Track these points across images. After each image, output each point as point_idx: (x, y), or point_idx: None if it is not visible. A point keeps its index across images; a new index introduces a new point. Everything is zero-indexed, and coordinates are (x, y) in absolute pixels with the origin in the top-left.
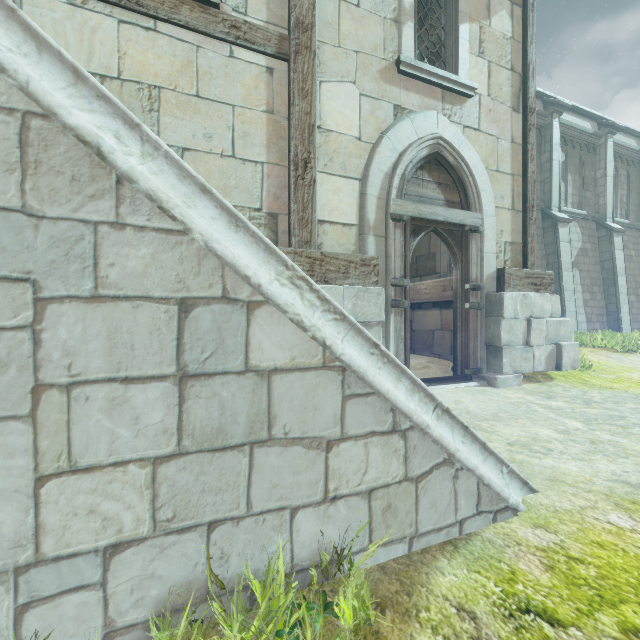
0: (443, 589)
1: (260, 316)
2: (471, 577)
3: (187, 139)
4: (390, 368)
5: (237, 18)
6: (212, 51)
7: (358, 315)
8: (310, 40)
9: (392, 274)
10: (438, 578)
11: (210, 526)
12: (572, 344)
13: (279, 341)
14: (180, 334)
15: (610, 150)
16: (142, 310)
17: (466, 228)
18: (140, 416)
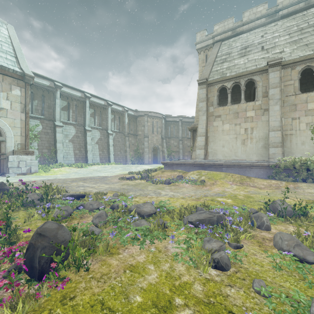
0: None
1: None
2: None
3: None
4: None
5: None
6: None
7: None
8: None
9: None
10: None
11: None
12: (35, 166)
13: None
14: None
15: (110, 110)
16: None
17: None
18: None
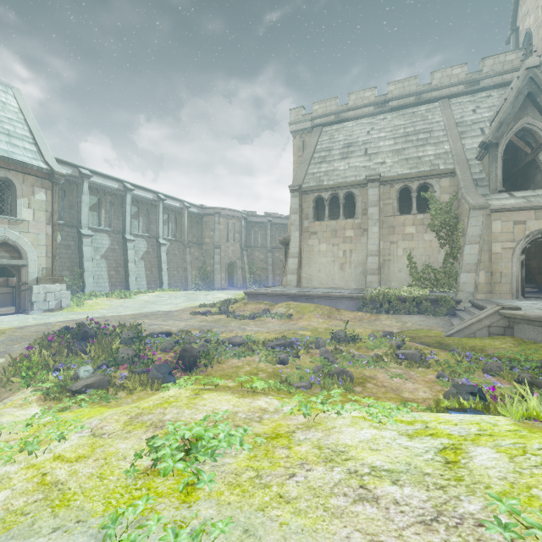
0: None
1: None
2: None
3: None
4: None
5: None
6: None
7: None
8: None
9: None
10: None
11: None
12: (67, 299)
13: None
14: None
15: (162, 208)
16: None
17: (20, 265)
18: None
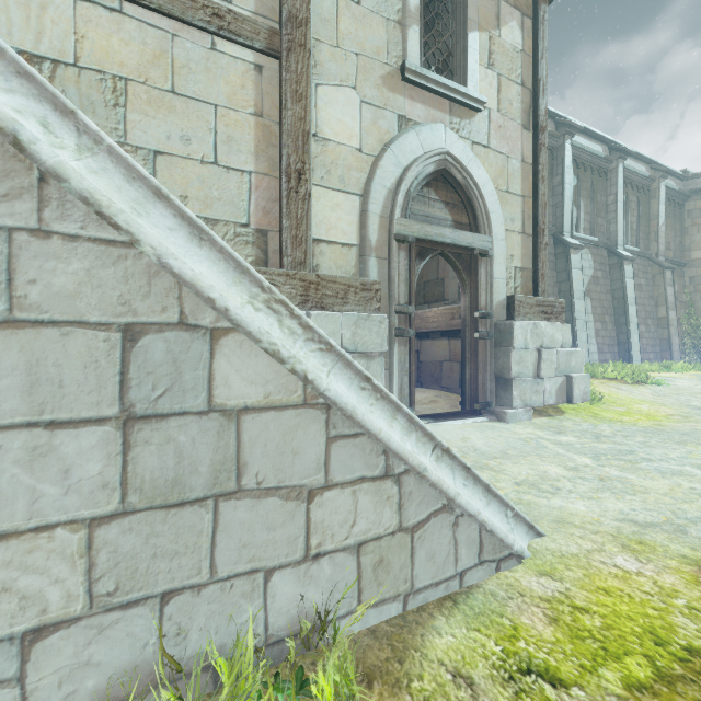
0: (439, 652)
1: (227, 346)
2: (470, 636)
3: (160, 141)
4: (384, 404)
5: (220, 6)
6: (190, 41)
7: (358, 345)
8: (305, 37)
9: (396, 300)
10: (434, 640)
11: (164, 597)
12: (583, 376)
13: (250, 375)
14: (124, 367)
15: (621, 175)
16: (74, 338)
17: (475, 252)
18: (71, 468)
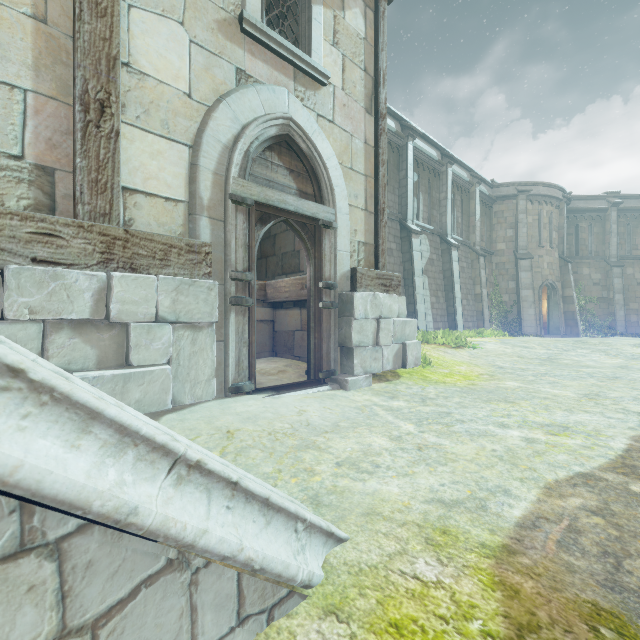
0: None
1: None
2: None
3: None
4: (60, 412)
5: None
6: None
7: (180, 314)
8: None
9: (233, 266)
10: None
11: None
12: (415, 343)
13: None
14: None
15: (450, 177)
16: None
17: (319, 222)
18: None
